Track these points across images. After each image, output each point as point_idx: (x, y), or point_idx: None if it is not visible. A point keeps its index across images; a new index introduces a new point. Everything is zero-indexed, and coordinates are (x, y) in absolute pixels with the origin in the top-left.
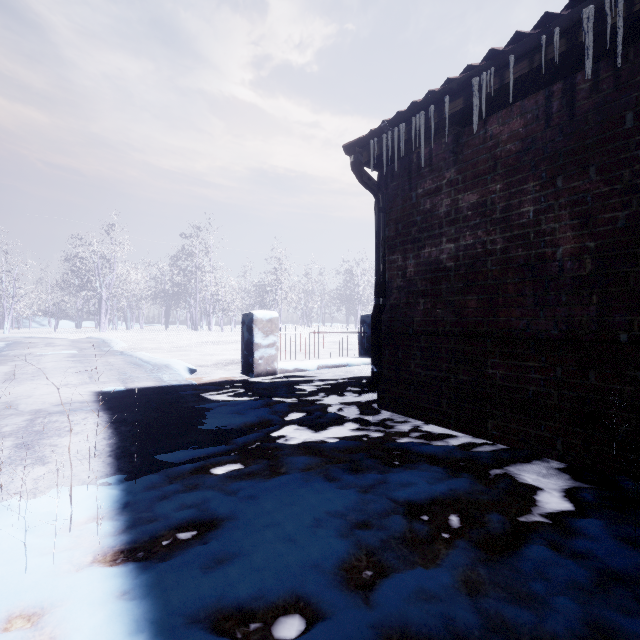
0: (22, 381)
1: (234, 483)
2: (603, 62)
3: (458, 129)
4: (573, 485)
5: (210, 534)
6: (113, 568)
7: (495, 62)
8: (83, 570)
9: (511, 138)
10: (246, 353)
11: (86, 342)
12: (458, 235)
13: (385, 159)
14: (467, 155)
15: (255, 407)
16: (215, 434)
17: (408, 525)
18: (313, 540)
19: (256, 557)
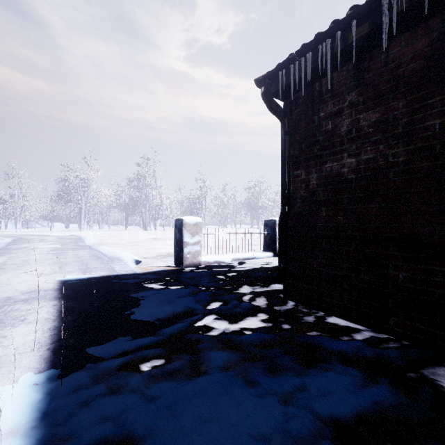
0: (8, 270)
1: (155, 386)
2: None
3: (359, 56)
4: None
5: None
6: None
7: None
8: None
9: (415, 57)
10: (177, 249)
11: (68, 238)
12: (359, 150)
13: (292, 86)
14: (368, 78)
15: (182, 296)
16: (146, 324)
17: None
18: None
19: None
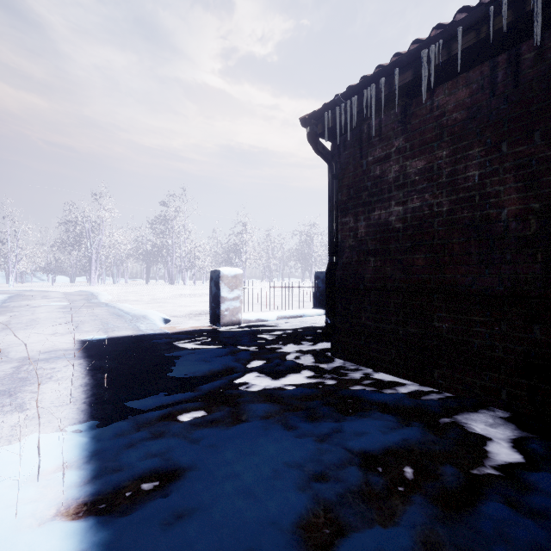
0: (16, 330)
1: (197, 431)
2: (548, 32)
3: (406, 101)
4: (520, 435)
5: (172, 486)
6: (74, 523)
7: (443, 34)
8: (44, 525)
9: (457, 107)
10: (214, 305)
11: (77, 295)
12: (406, 198)
13: (338, 129)
14: (415, 124)
15: (220, 355)
16: (183, 381)
17: (364, 478)
18: (271, 494)
19: (215, 513)
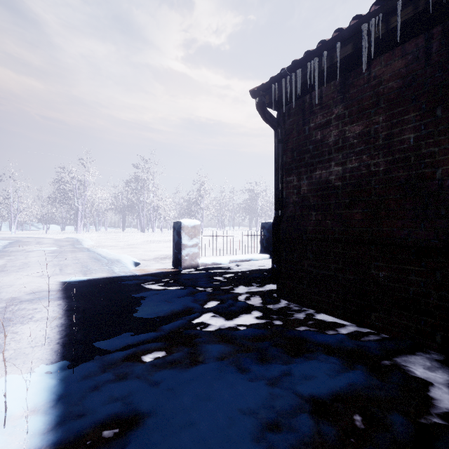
0: (10, 272)
1: (158, 373)
2: None
3: (345, 72)
4: None
5: (130, 435)
6: None
7: (383, 8)
8: None
9: (393, 77)
10: (176, 251)
11: (65, 241)
12: (345, 159)
13: (284, 99)
14: (353, 93)
15: (181, 296)
16: (147, 321)
17: (316, 427)
18: (227, 447)
19: None
